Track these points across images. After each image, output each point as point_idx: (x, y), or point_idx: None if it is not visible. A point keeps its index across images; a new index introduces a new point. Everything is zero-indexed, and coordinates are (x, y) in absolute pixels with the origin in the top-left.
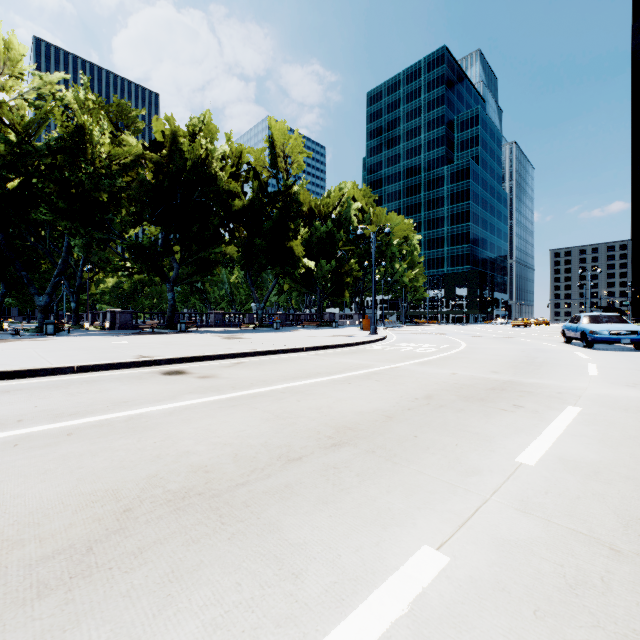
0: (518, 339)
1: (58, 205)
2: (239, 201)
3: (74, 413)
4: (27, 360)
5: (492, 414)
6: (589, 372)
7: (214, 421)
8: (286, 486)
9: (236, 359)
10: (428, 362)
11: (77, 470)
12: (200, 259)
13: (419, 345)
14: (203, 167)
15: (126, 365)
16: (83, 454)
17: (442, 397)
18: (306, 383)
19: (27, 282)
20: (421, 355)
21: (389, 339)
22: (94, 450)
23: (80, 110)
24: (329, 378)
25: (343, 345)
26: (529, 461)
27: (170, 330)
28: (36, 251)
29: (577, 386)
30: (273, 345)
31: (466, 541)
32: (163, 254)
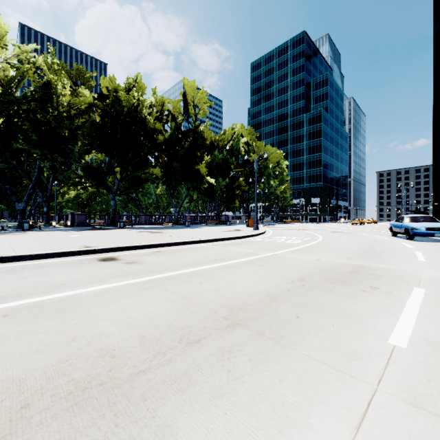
0: (358, 233)
1: (32, 138)
2: (161, 136)
3: (17, 295)
4: None
5: (356, 295)
6: (418, 258)
7: (130, 302)
8: (184, 374)
9: (156, 248)
10: (297, 250)
11: None
12: (134, 177)
13: (289, 238)
14: (136, 112)
15: (73, 253)
16: (8, 337)
17: (313, 280)
18: (207, 268)
19: (10, 193)
20: (291, 245)
21: (267, 233)
22: (20, 332)
23: (48, 71)
24: (224, 263)
25: (235, 238)
26: (401, 343)
27: (112, 227)
28: (17, 171)
29: (414, 270)
30: (184, 238)
31: None
32: (107, 173)
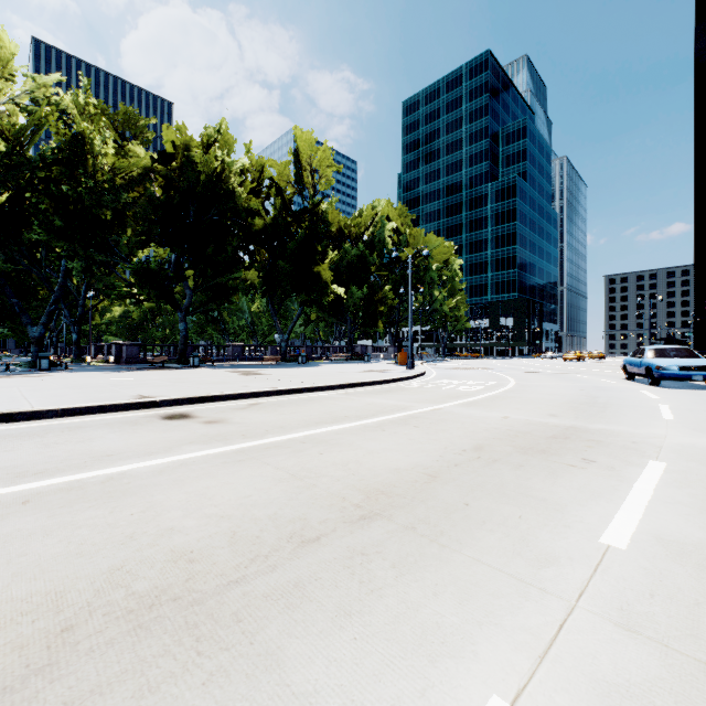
0: (573, 375)
1: (54, 223)
2: (260, 220)
3: (41, 471)
4: (5, 401)
5: (559, 472)
6: (663, 415)
7: (213, 482)
8: (296, 585)
9: (252, 399)
10: (474, 403)
11: (17, 559)
12: (216, 285)
13: (462, 382)
14: (219, 182)
15: (121, 407)
16: (33, 533)
17: (495, 448)
18: (331, 430)
19: (19, 311)
20: (465, 394)
21: (428, 375)
22: (49, 527)
23: (80, 117)
24: (359, 423)
25: (376, 382)
26: (618, 542)
27: (182, 365)
28: (30, 276)
29: (653, 433)
30: (296, 382)
31: (554, 687)
32: (174, 279)
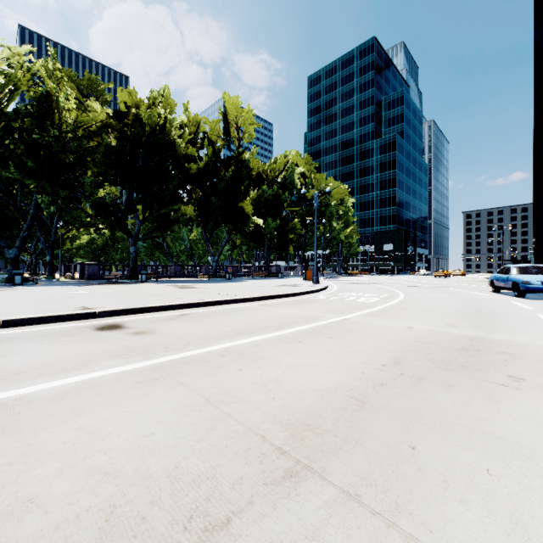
0: (448, 288)
1: (26, 165)
2: (195, 165)
3: None
4: None
5: (494, 394)
6: None
7: (116, 412)
8: None
9: (182, 310)
10: (376, 313)
11: None
12: (160, 217)
13: (360, 294)
14: (162, 134)
15: (61, 318)
16: None
17: (414, 363)
18: (251, 341)
19: None
20: (366, 305)
21: (331, 288)
22: None
23: (49, 80)
24: (277, 334)
25: (289, 295)
26: None
27: (132, 280)
28: (8, 208)
29: None
30: (222, 295)
31: None
32: (125, 211)
